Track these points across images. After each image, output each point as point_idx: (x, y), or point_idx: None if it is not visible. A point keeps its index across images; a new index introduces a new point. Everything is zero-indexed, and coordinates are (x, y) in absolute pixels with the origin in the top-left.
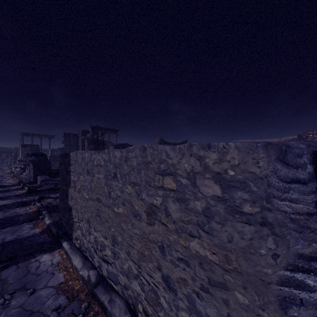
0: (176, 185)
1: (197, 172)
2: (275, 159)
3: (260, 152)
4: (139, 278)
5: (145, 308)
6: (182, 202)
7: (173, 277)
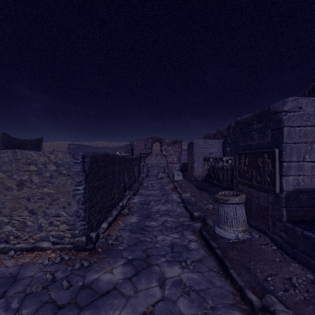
0: (37, 168)
1: (47, 162)
2: (72, 157)
3: (68, 155)
4: (11, 222)
5: (16, 235)
6: (40, 175)
7: (35, 208)
